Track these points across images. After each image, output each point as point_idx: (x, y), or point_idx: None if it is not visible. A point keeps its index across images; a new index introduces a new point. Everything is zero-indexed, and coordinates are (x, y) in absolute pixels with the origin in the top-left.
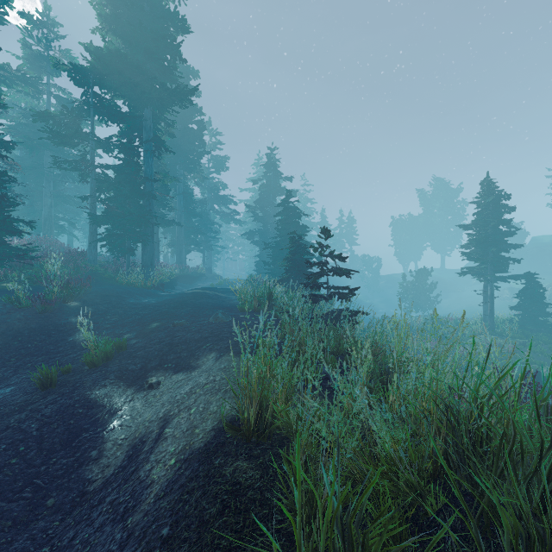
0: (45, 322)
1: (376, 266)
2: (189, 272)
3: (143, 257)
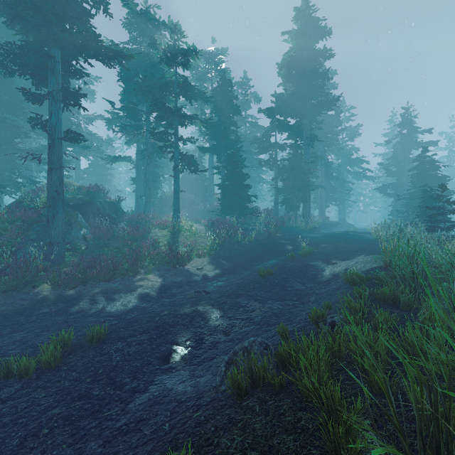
0: (271, 241)
1: None
2: (328, 221)
3: (303, 211)
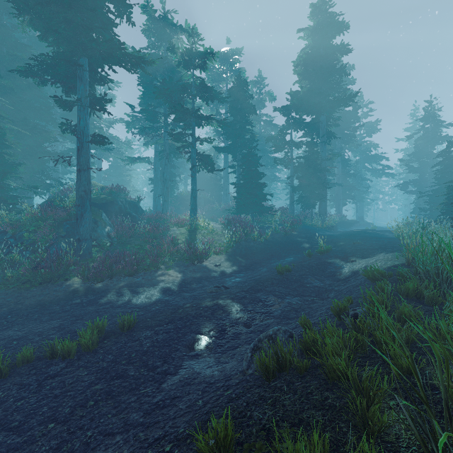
0: (288, 239)
1: None
2: (346, 219)
3: (320, 209)
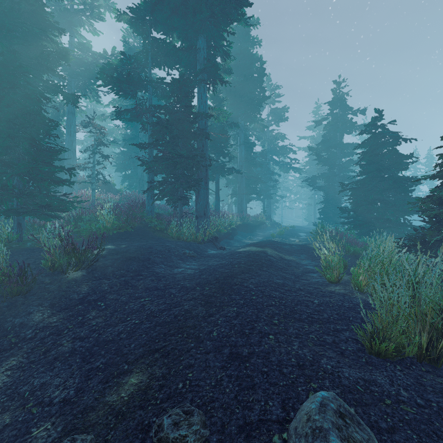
0: None
1: None
2: (249, 220)
3: (196, 206)
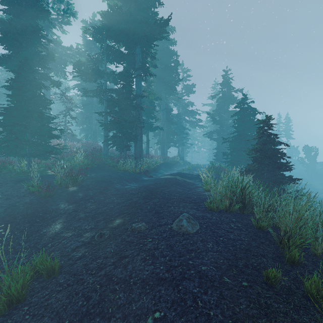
0: (40, 207)
1: (314, 154)
2: (168, 160)
3: (135, 151)
